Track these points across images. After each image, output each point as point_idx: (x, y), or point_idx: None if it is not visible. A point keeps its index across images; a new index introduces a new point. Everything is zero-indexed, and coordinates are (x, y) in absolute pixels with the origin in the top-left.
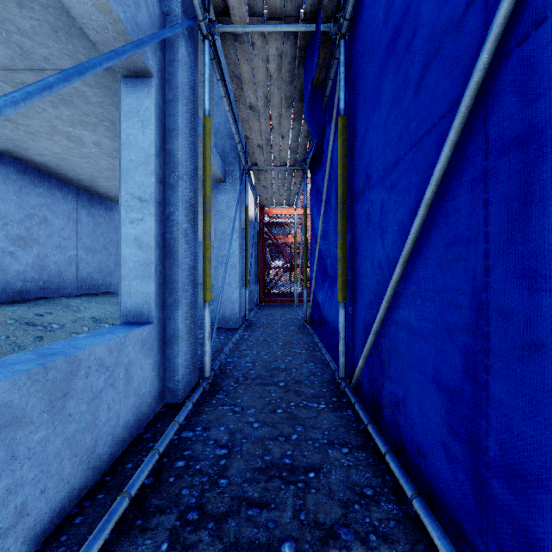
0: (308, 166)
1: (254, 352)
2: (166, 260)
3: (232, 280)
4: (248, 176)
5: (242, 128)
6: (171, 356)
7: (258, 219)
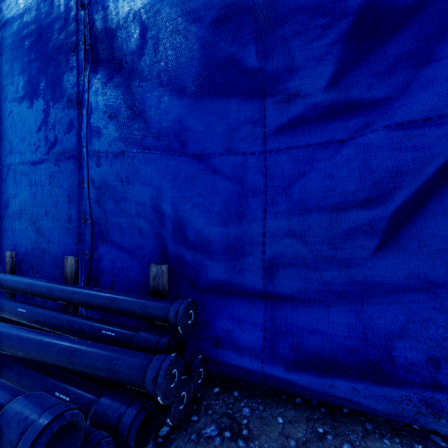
0: None
1: None
2: None
3: None
4: None
5: None
6: None
7: None
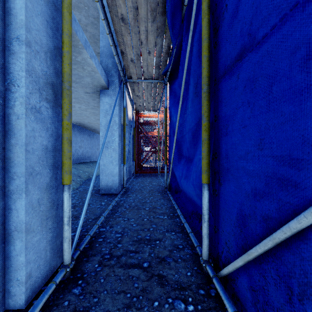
0: (167, 78)
1: (125, 219)
2: (5, 140)
3: (113, 159)
4: (126, 86)
5: (118, 42)
6: (12, 254)
7: (134, 119)
